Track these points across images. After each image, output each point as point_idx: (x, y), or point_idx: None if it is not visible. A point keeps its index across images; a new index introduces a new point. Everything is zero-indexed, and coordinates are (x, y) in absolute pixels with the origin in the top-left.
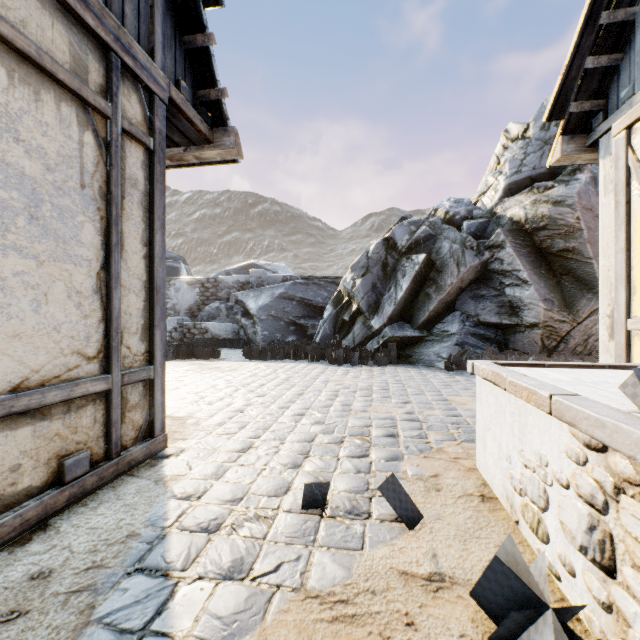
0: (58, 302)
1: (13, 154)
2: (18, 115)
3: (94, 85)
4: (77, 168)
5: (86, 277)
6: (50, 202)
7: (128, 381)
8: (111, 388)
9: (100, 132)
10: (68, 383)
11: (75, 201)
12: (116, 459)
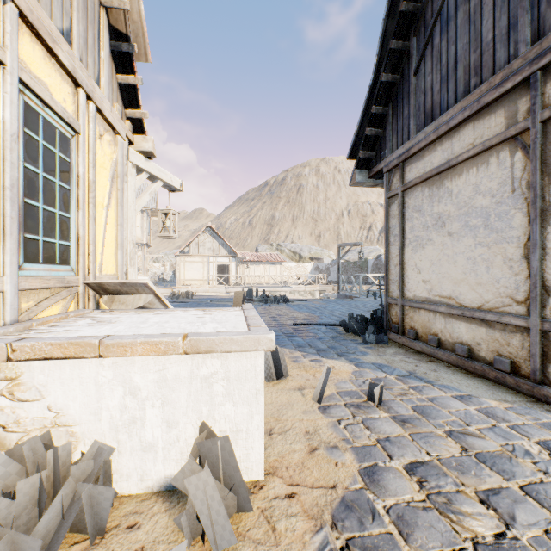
0: (498, 267)
1: (478, 202)
2: (480, 182)
3: (522, 116)
4: (509, 183)
5: (516, 249)
6: (494, 213)
7: (549, 328)
8: (530, 327)
9: (527, 143)
10: (498, 313)
11: (508, 204)
12: (531, 382)
